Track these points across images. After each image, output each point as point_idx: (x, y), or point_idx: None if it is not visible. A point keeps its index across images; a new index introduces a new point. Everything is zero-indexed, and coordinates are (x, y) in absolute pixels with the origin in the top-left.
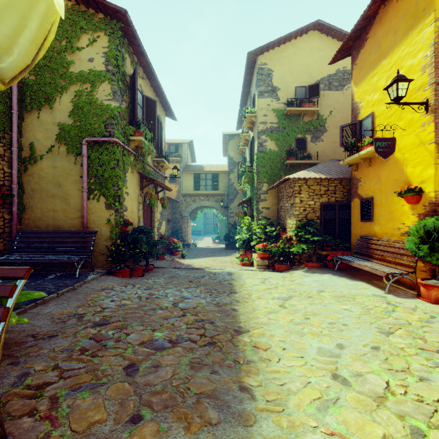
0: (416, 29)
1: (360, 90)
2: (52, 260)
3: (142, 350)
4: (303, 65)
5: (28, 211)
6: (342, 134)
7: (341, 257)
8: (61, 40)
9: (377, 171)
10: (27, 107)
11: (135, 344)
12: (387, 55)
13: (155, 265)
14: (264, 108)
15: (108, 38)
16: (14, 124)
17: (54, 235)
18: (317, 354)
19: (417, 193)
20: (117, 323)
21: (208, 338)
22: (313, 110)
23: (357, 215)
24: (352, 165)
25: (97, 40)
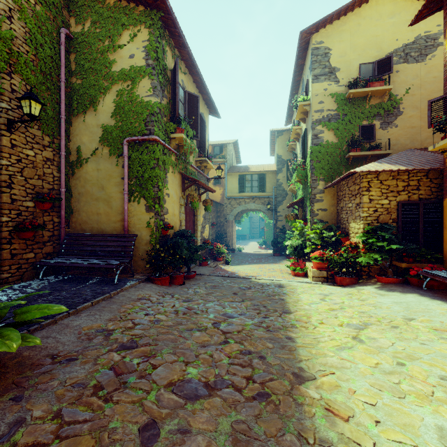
0: None
1: None
2: (92, 265)
3: (168, 396)
4: (370, 37)
5: (75, 214)
6: (431, 111)
7: (432, 272)
8: (104, 40)
9: None
10: (74, 111)
11: (161, 385)
12: None
13: (197, 271)
14: (320, 94)
15: (148, 31)
16: (62, 129)
17: (97, 239)
18: (440, 442)
19: None
20: (146, 347)
21: (257, 385)
22: (384, 89)
23: None
24: (446, 151)
25: (138, 35)
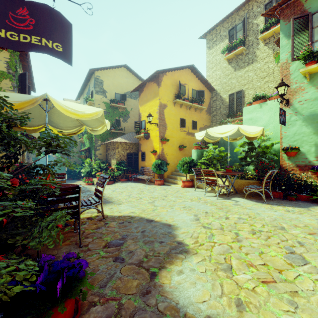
0: (155, 99)
1: (141, 109)
2: None
3: None
4: (119, 83)
5: None
6: (135, 124)
7: (134, 175)
8: None
9: (146, 142)
10: None
11: None
12: (149, 101)
13: None
14: (99, 100)
15: (10, 54)
16: None
17: None
18: (125, 196)
19: (155, 152)
20: None
21: None
22: (124, 107)
23: (140, 158)
24: (138, 138)
25: (0, 52)
